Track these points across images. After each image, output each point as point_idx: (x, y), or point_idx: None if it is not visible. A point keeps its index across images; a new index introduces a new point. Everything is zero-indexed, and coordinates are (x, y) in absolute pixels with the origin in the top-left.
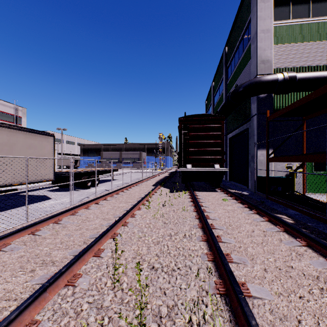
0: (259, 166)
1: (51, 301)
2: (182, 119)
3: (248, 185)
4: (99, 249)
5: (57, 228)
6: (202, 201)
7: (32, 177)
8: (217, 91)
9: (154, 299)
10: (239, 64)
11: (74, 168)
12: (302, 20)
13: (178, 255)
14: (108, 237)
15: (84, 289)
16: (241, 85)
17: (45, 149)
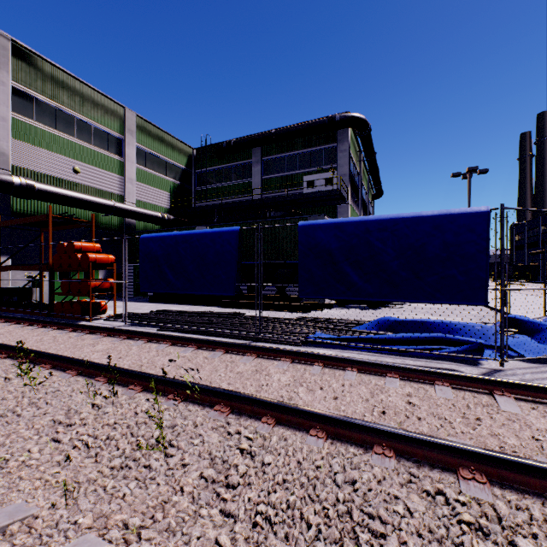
0: None
1: None
2: None
3: None
4: None
5: None
6: None
7: None
8: None
9: None
10: None
11: None
12: (48, 127)
13: None
14: None
15: None
16: None
17: None
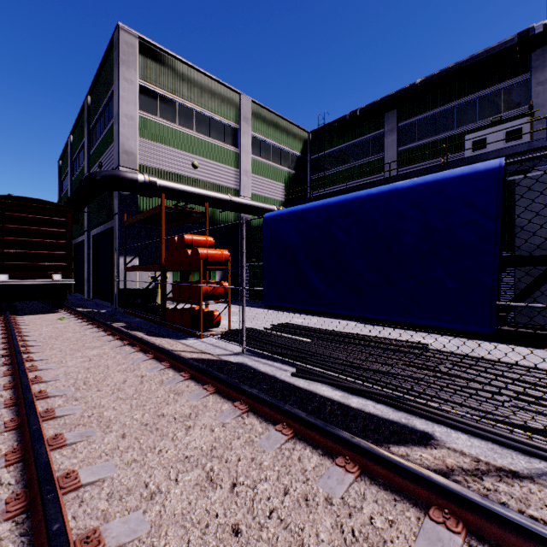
0: (122, 277)
1: None
2: None
3: (112, 302)
4: None
5: None
6: (22, 324)
7: None
8: (79, 155)
9: None
10: (105, 137)
11: None
12: (170, 123)
13: None
14: None
15: None
16: (97, 173)
17: None
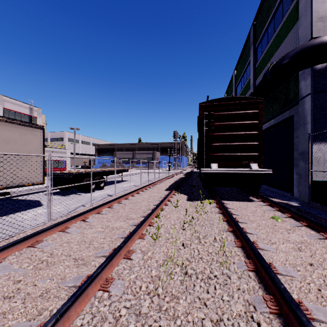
0: (315, 167)
1: None
2: (204, 104)
3: (292, 192)
4: None
5: None
6: (240, 220)
7: (10, 179)
8: (241, 80)
9: None
10: (276, 36)
11: (89, 168)
12: None
13: None
14: None
15: None
16: (288, 53)
17: (30, 145)
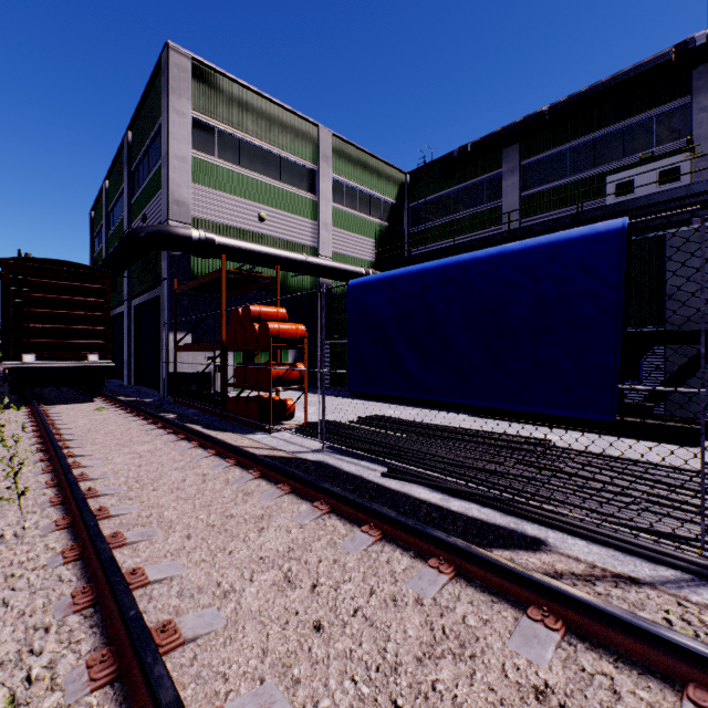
0: (172, 358)
1: None
2: (12, 262)
3: (159, 389)
4: None
5: None
6: (54, 415)
7: None
8: (117, 205)
9: None
10: (150, 183)
11: None
12: (230, 165)
13: None
14: None
15: None
16: (141, 229)
17: None
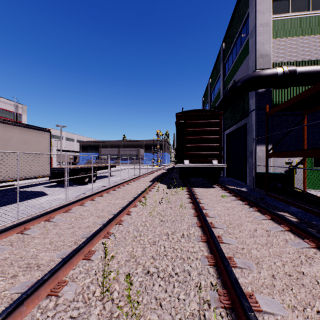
0: (258, 162)
1: (29, 315)
2: (180, 114)
3: (246, 181)
4: (90, 251)
5: (48, 227)
6: (200, 198)
7: (27, 172)
8: (215, 88)
9: (148, 313)
10: (237, 60)
11: (74, 164)
12: (302, 13)
13: (175, 257)
14: (101, 237)
15: (68, 300)
16: (239, 80)
17: (41, 145)
